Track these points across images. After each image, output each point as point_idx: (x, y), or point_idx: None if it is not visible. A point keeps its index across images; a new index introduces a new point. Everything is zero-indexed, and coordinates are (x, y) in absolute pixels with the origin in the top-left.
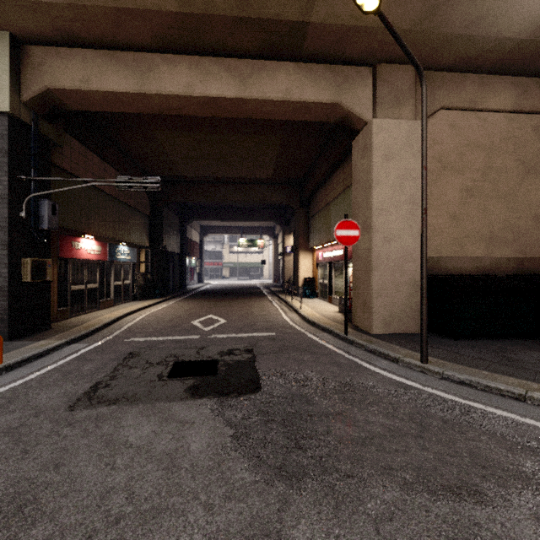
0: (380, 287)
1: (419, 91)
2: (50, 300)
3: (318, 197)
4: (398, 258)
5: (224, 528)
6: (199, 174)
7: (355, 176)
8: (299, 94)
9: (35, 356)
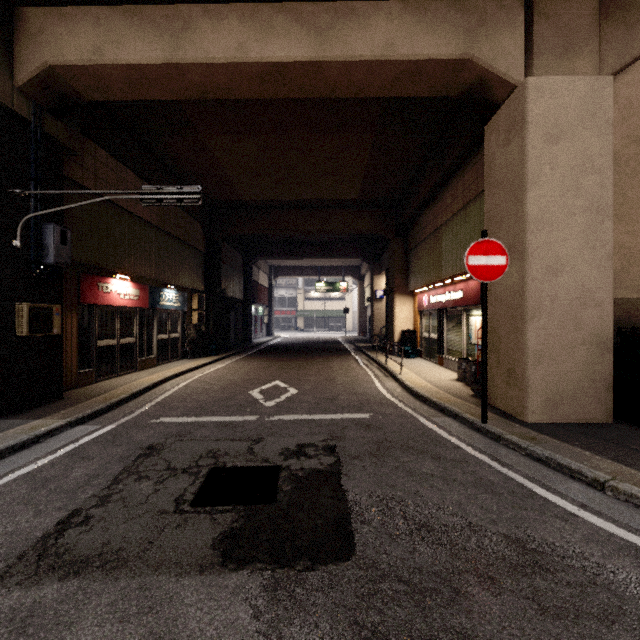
0: (539, 347)
1: (605, 29)
2: (61, 361)
3: (422, 221)
4: (571, 301)
5: None
6: (265, 196)
7: (492, 176)
8: (406, 49)
9: (13, 448)
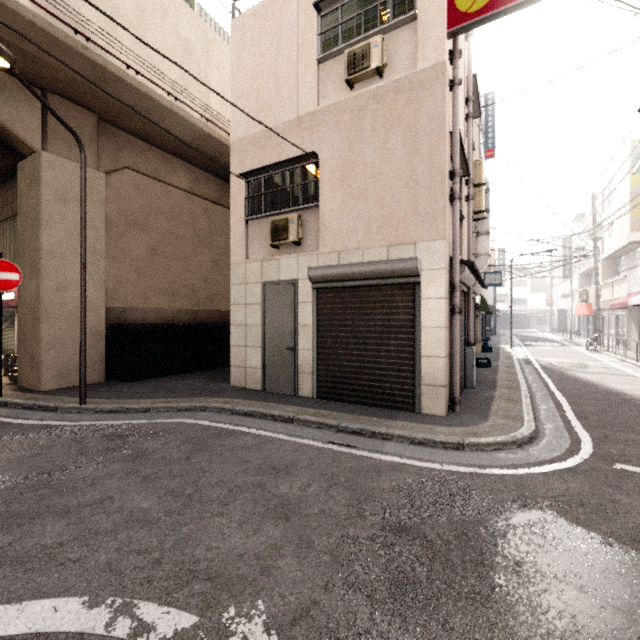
0: (52, 338)
1: (103, 143)
2: None
3: None
4: (77, 307)
5: None
6: None
7: (22, 207)
8: None
9: None
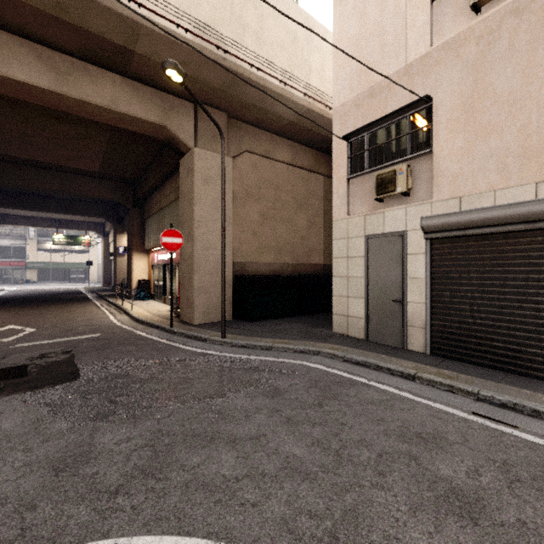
0: (200, 286)
1: (231, 134)
2: None
3: (153, 201)
4: (215, 262)
5: (43, 454)
6: None
7: (182, 191)
8: (126, 108)
9: None
